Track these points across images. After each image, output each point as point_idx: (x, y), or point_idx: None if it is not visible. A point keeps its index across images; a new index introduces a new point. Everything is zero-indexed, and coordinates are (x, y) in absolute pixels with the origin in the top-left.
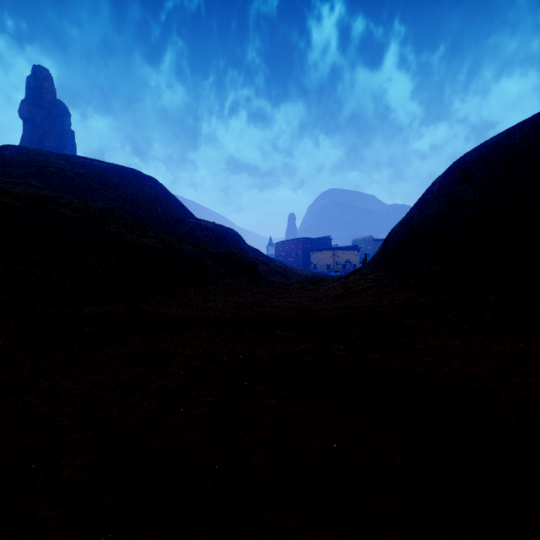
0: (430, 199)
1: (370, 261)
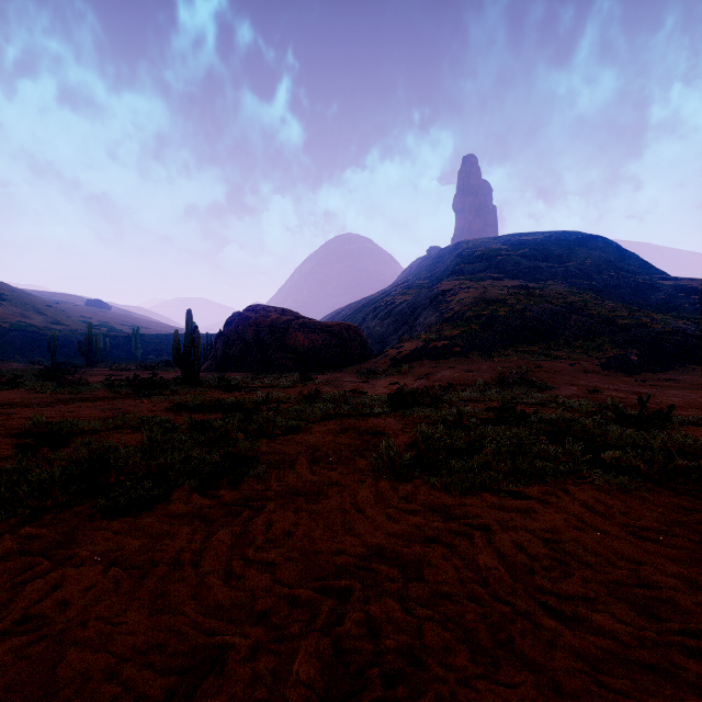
0: None
1: None
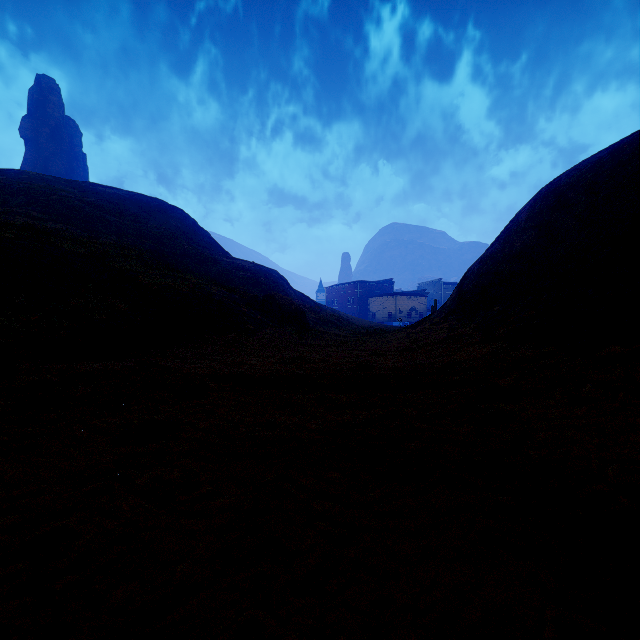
0: (517, 231)
1: (443, 307)
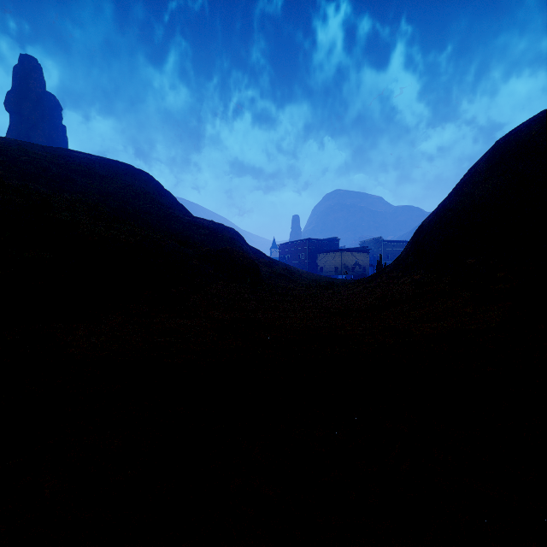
0: (476, 182)
1: (397, 260)
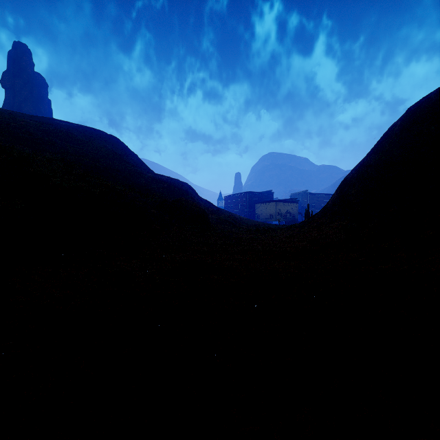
0: (393, 142)
1: (324, 209)
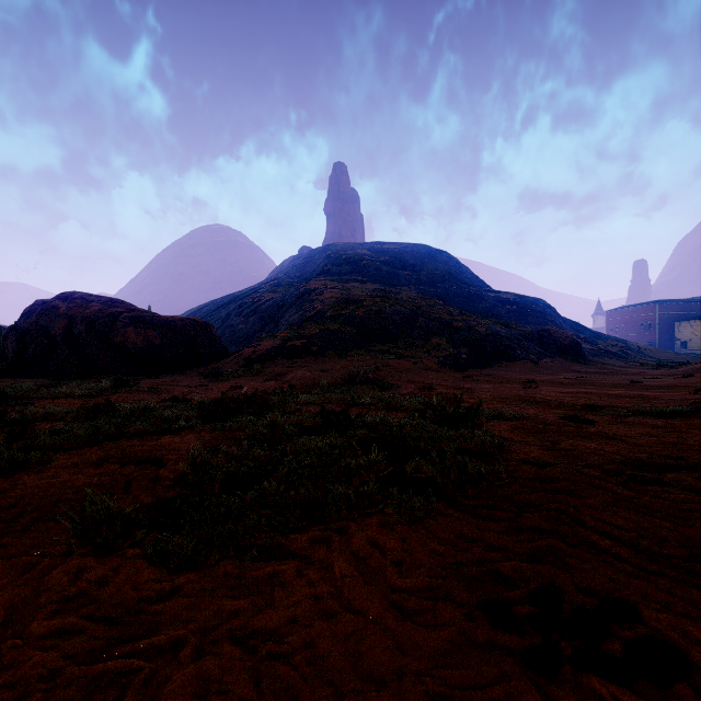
0: None
1: None
